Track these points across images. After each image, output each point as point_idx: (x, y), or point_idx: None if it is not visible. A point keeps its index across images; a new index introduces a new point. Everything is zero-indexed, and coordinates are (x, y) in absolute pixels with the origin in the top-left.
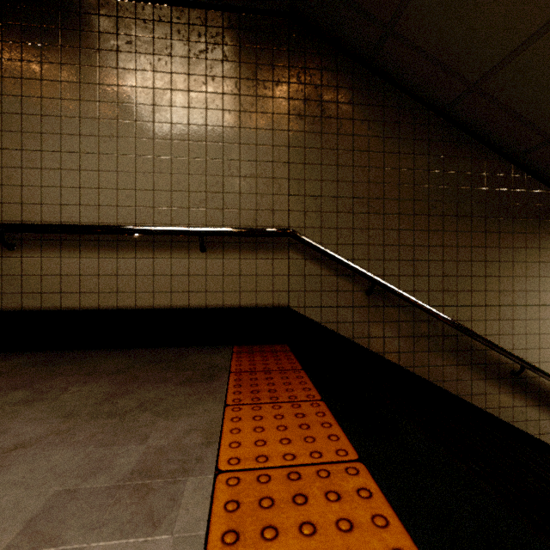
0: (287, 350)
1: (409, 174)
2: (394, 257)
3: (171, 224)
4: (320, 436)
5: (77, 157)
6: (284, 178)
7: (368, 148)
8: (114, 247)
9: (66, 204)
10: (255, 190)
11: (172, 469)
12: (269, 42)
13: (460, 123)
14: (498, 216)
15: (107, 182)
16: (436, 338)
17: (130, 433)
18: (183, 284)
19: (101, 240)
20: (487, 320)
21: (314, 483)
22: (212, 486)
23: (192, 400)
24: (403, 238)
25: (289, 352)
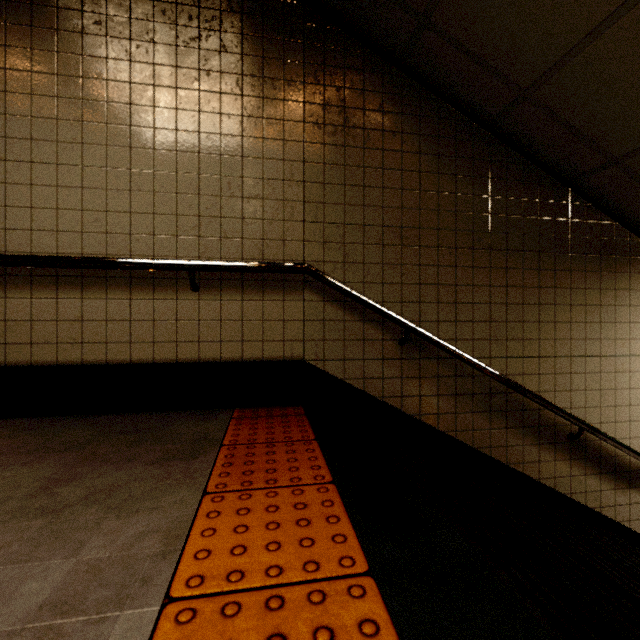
0: (301, 413)
1: (450, 199)
2: (432, 299)
3: (153, 256)
4: (321, 537)
5: (28, 168)
6: (297, 200)
7: (401, 166)
8: (78, 284)
9: (13, 228)
10: (262, 214)
11: (102, 598)
12: (279, 31)
13: (509, 139)
14: (553, 251)
15: (69, 201)
16: (482, 396)
17: (59, 540)
18: (169, 331)
19: (61, 275)
20: (541, 373)
21: (302, 613)
22: (153, 626)
23: (161, 486)
24: (443, 276)
25: (302, 417)
